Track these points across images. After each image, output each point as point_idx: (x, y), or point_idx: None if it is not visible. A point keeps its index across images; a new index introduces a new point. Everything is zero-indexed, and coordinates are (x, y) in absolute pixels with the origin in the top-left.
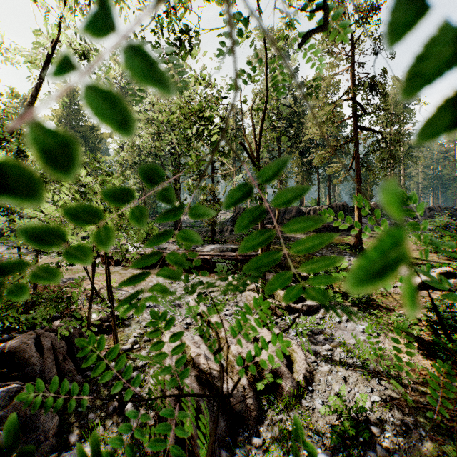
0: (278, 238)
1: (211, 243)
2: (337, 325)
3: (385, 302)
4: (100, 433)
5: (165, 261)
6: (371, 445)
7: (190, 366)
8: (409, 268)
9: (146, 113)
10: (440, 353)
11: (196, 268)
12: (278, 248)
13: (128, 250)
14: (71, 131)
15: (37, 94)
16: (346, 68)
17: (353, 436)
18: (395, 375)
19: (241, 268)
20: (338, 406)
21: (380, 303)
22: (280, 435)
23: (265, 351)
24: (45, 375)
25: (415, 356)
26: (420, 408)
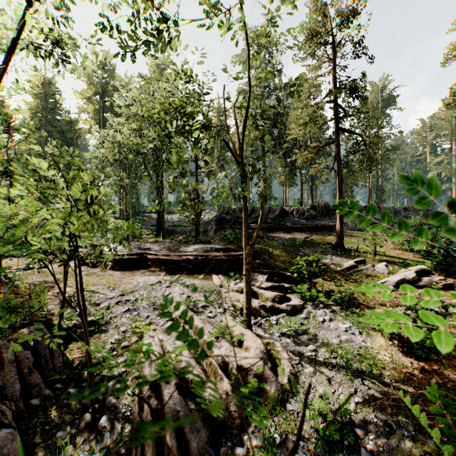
0: (262, 238)
1: (194, 243)
2: (320, 324)
3: (366, 300)
4: (69, 452)
5: (146, 262)
6: (356, 448)
7: None
8: (388, 266)
9: (127, 109)
10: (419, 351)
11: (178, 269)
12: (262, 248)
13: (101, 251)
14: (46, 125)
15: (1, 81)
16: (328, 70)
17: (337, 440)
18: (377, 374)
19: (225, 268)
20: (323, 409)
21: (361, 301)
22: (264, 443)
23: (249, 354)
24: (7, 391)
25: (396, 354)
26: (402, 407)
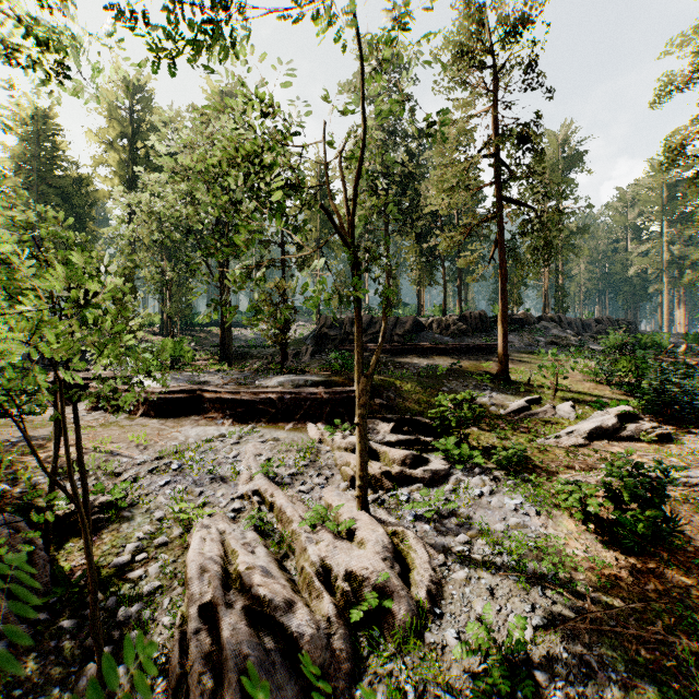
0: (386, 365)
1: (279, 373)
2: (476, 500)
3: (545, 461)
4: None
5: (202, 404)
6: None
7: (235, 590)
8: (575, 407)
9: (172, 160)
10: (630, 541)
11: (253, 415)
12: (385, 381)
13: (115, 389)
14: (40, 184)
15: None
16: (486, 108)
17: (507, 692)
18: (566, 580)
19: (328, 413)
20: (483, 641)
21: (537, 462)
22: None
23: (364, 553)
24: None
25: (593, 545)
26: (606, 633)
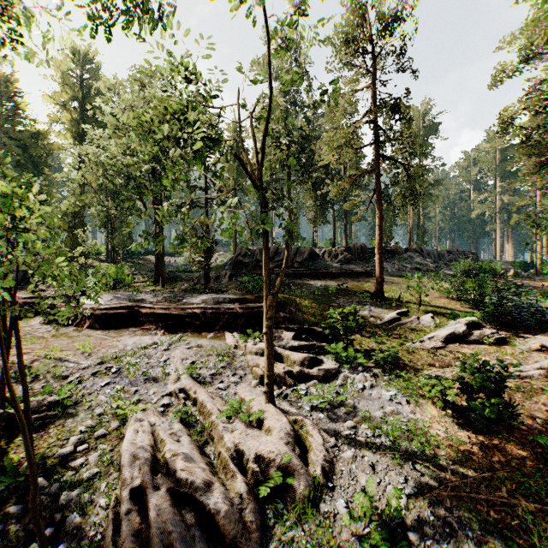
0: (288, 286)
1: (203, 293)
2: (360, 393)
3: (413, 360)
4: None
5: (138, 318)
6: None
7: (162, 474)
8: (434, 318)
9: (114, 118)
10: (480, 423)
11: (181, 326)
12: (287, 298)
13: (54, 305)
14: (3, 136)
15: None
16: (366, 85)
17: None
18: (431, 455)
19: (242, 324)
20: (367, 509)
21: (407, 361)
22: None
23: (271, 439)
24: None
25: (451, 427)
26: (463, 498)
